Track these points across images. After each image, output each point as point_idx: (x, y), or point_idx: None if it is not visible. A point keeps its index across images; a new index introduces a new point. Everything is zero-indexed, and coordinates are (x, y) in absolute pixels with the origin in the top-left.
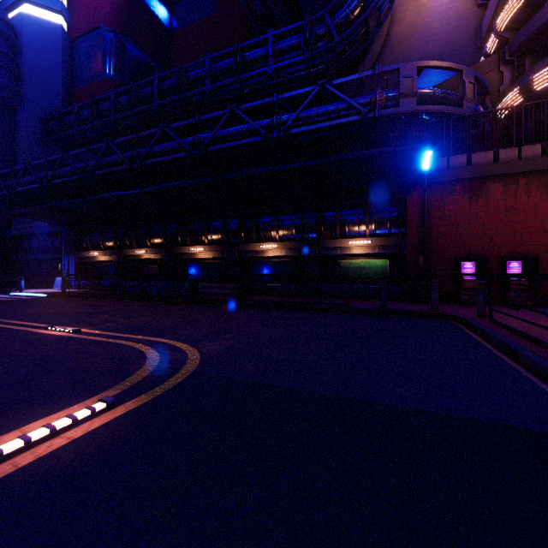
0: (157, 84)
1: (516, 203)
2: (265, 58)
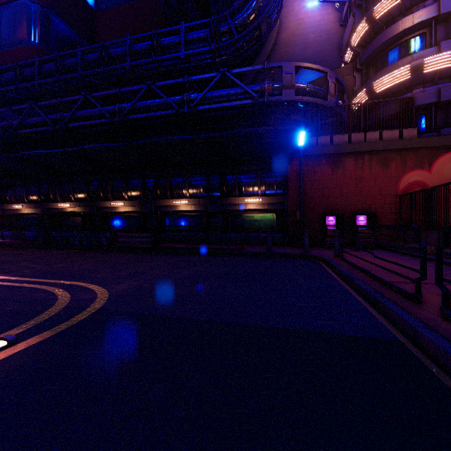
0: (80, 56)
1: (363, 173)
2: (179, 45)
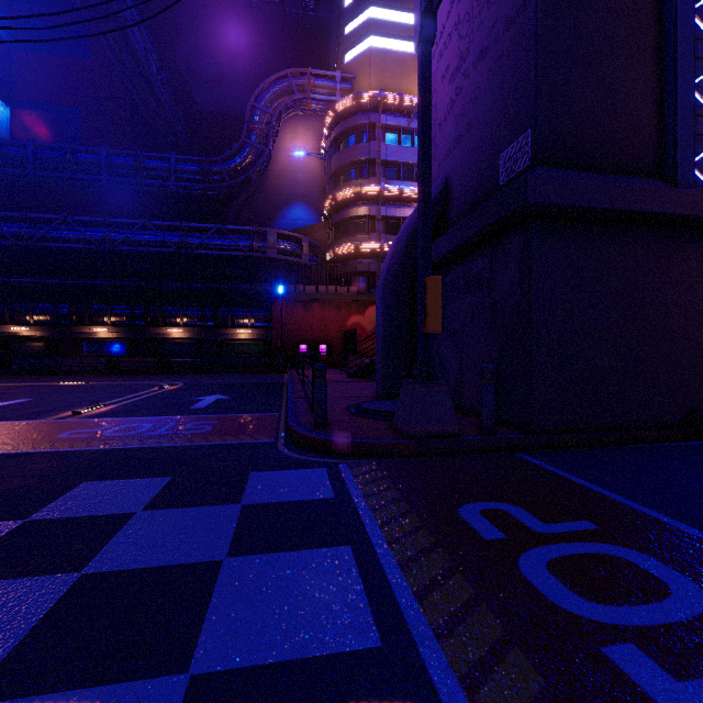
0: (32, 151)
1: (325, 315)
2: (167, 172)
